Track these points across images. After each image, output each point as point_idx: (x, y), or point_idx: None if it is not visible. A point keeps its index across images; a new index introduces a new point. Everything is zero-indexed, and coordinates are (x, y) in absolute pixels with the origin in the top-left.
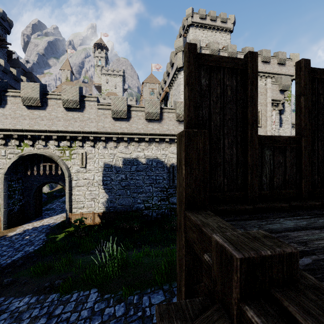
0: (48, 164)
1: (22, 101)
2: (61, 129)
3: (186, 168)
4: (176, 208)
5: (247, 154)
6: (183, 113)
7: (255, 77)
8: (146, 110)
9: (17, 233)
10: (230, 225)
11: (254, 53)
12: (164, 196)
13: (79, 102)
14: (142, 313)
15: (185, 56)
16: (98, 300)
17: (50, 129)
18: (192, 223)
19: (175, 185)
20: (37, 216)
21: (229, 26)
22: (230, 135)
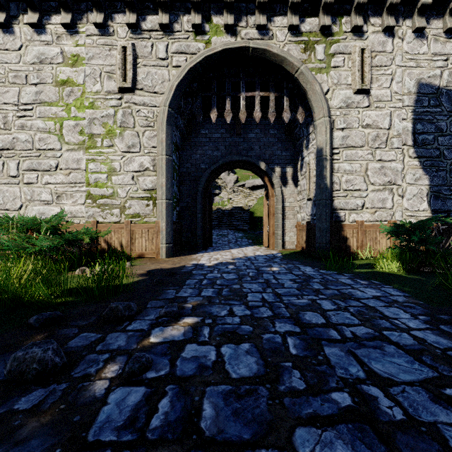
0: (259, 95)
1: None
2: None
3: None
4: None
5: None
6: None
7: None
8: None
9: (214, 262)
10: None
11: None
12: None
13: None
14: None
15: None
16: None
17: None
18: None
19: None
20: (206, 244)
21: None
22: None
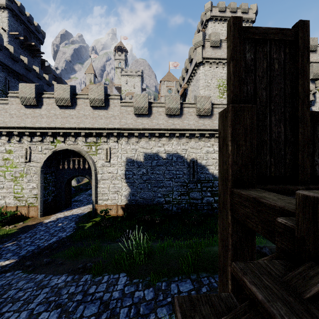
0: (77, 159)
1: (55, 102)
2: (88, 126)
3: (232, 144)
4: (196, 203)
5: (297, 132)
6: (203, 107)
7: (307, 48)
8: (166, 105)
9: (51, 220)
10: (292, 198)
11: (305, 22)
12: (184, 190)
13: (104, 100)
14: (171, 299)
15: (228, 31)
16: (127, 284)
17: (79, 127)
18: (243, 198)
19: (195, 179)
20: (67, 206)
21: (250, 16)
22: (277, 111)
